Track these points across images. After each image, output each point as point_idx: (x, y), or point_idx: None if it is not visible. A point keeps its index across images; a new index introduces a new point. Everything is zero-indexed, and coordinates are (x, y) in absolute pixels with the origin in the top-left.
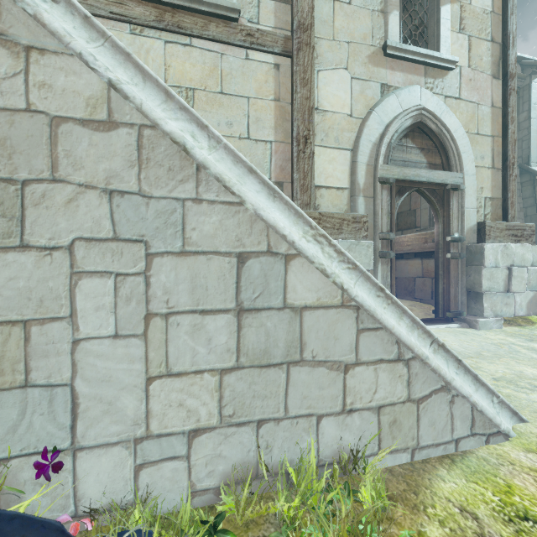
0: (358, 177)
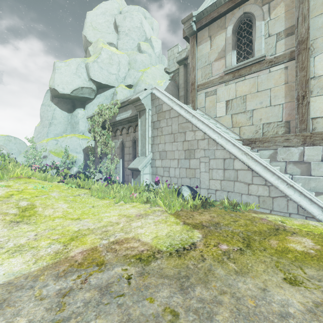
0: None
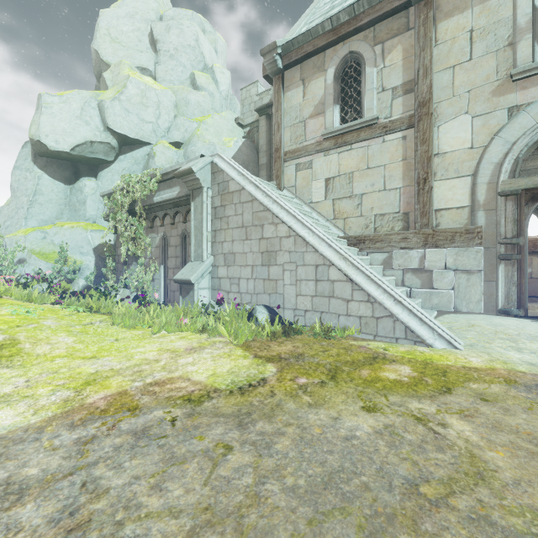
0: (478, 196)
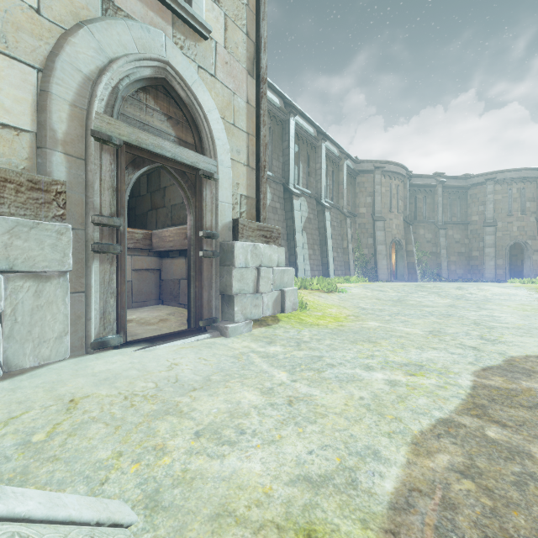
0: (53, 119)
